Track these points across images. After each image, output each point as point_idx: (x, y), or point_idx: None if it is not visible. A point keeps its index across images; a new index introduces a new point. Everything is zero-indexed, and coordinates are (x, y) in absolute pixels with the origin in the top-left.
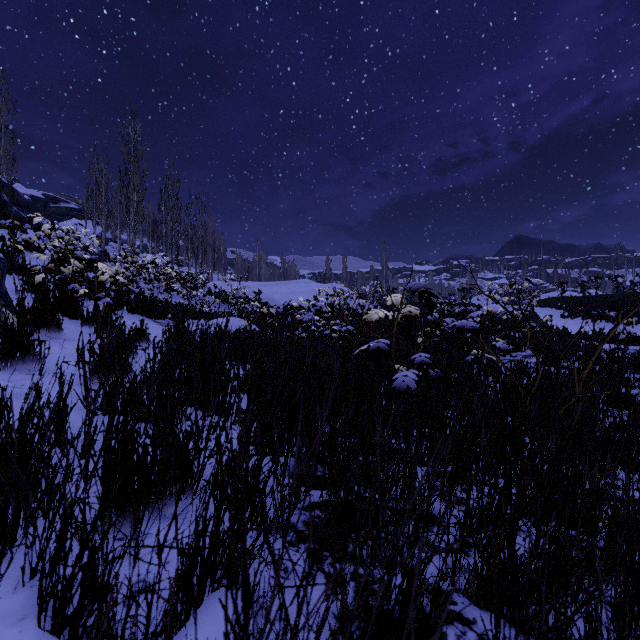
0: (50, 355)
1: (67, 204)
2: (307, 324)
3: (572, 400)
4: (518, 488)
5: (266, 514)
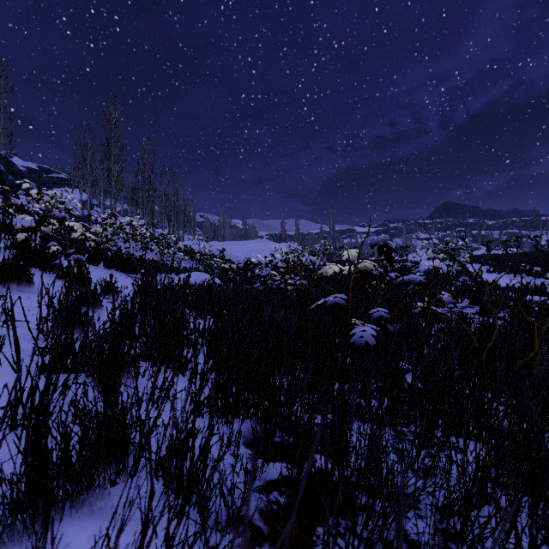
0: (14, 309)
1: (58, 175)
2: (265, 278)
3: (530, 355)
4: (545, 500)
5: (207, 538)
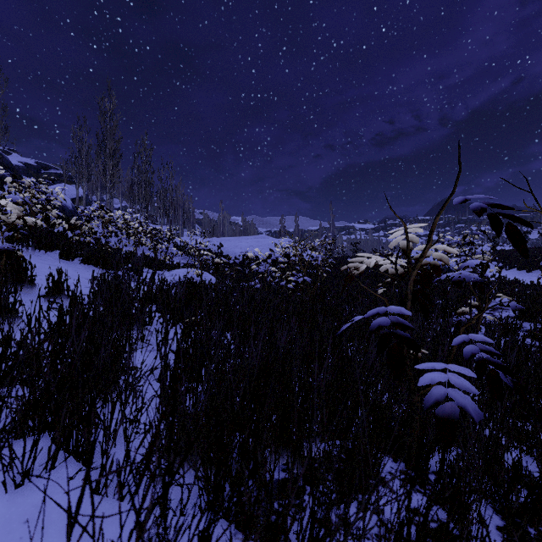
0: None
1: (56, 171)
2: (263, 275)
3: None
4: None
5: None
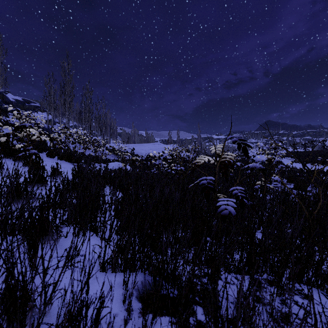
0: None
1: (34, 104)
2: (158, 166)
3: None
4: None
5: None
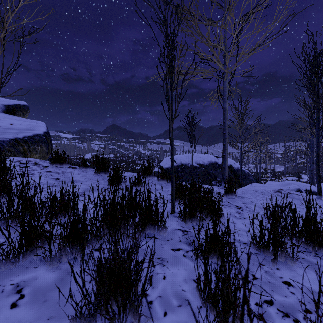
0: None
1: None
2: None
3: None
4: None
5: None
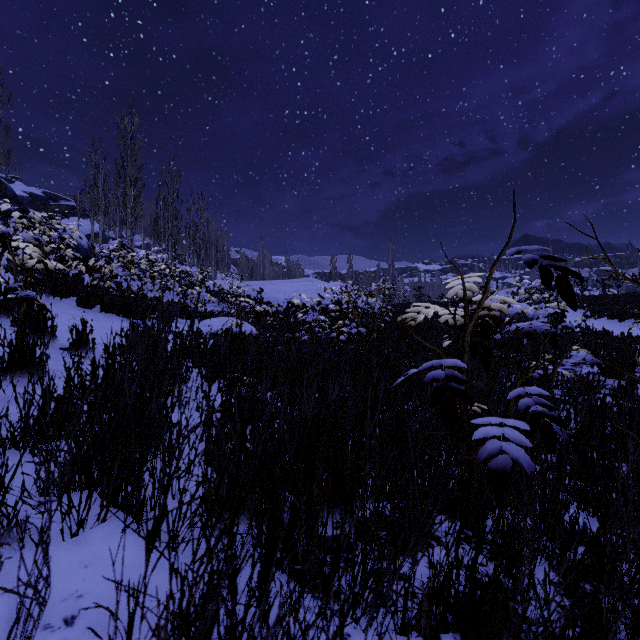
0: None
1: (67, 202)
2: (311, 325)
3: None
4: None
5: None
